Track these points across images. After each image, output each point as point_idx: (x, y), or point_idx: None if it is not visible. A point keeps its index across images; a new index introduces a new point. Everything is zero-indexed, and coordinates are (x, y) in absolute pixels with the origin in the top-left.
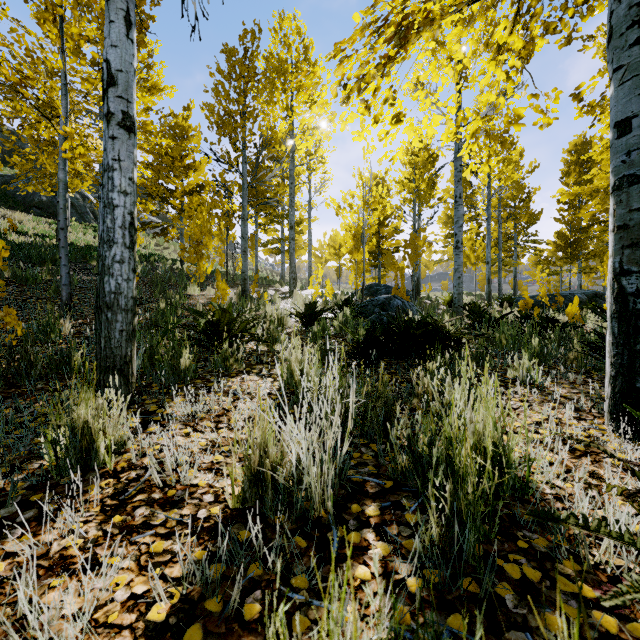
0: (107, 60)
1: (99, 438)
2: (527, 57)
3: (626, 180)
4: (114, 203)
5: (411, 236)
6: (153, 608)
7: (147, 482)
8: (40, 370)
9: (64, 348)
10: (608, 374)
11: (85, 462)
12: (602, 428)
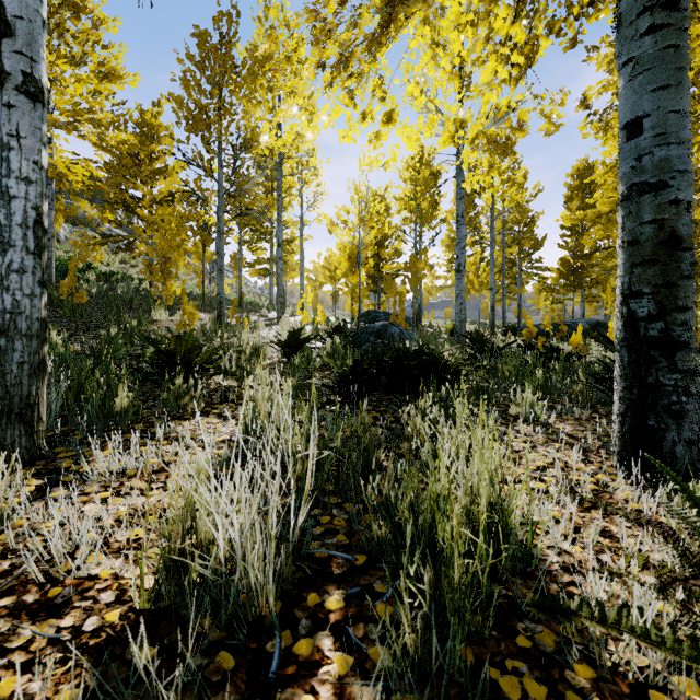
0: (0, 2)
1: None
2: (531, 58)
3: (637, 189)
4: (10, 193)
5: (411, 258)
6: None
7: (23, 576)
8: None
9: None
10: (617, 410)
11: None
12: (611, 472)
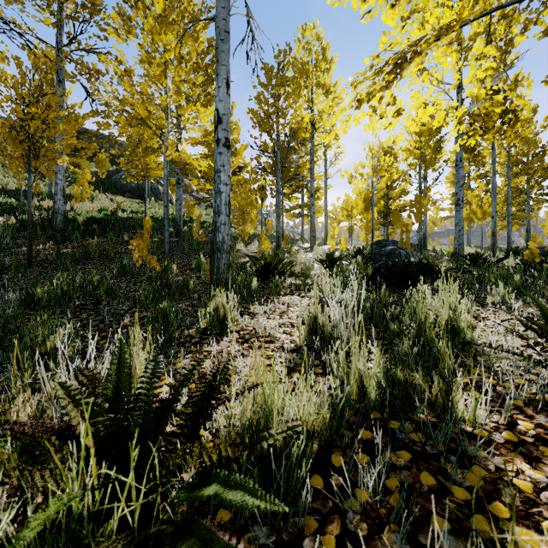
0: (217, 109)
1: (227, 314)
2: (507, 52)
3: None
4: (221, 191)
5: (416, 197)
6: (275, 367)
7: (254, 335)
8: (174, 289)
9: (177, 280)
10: None
11: (220, 326)
12: None
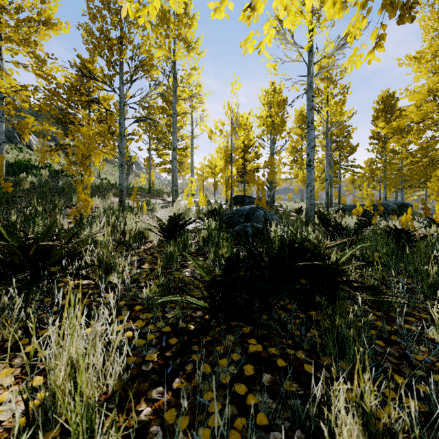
0: None
1: None
2: None
3: None
4: None
5: (269, 157)
6: None
7: None
8: None
9: None
10: None
11: None
12: None
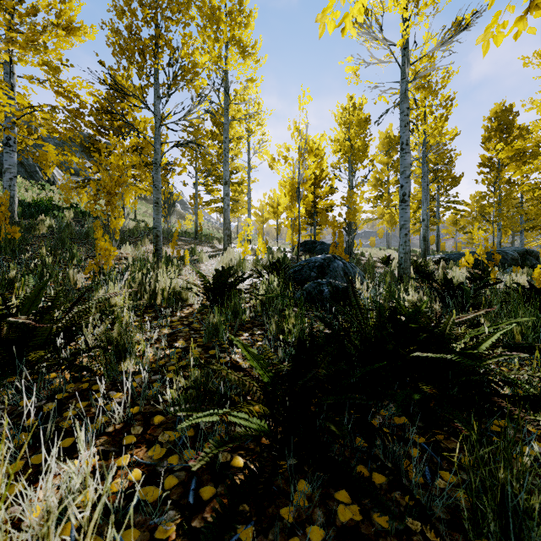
0: None
1: None
2: None
3: None
4: None
5: (348, 192)
6: None
7: None
8: None
9: None
10: None
11: None
12: None
